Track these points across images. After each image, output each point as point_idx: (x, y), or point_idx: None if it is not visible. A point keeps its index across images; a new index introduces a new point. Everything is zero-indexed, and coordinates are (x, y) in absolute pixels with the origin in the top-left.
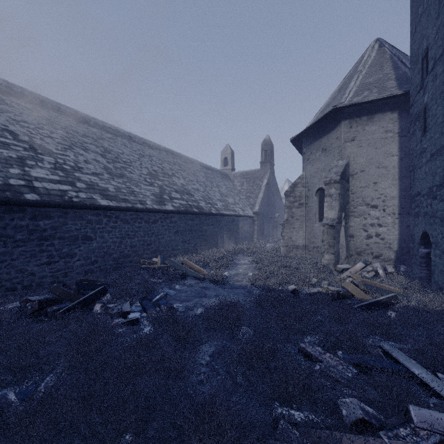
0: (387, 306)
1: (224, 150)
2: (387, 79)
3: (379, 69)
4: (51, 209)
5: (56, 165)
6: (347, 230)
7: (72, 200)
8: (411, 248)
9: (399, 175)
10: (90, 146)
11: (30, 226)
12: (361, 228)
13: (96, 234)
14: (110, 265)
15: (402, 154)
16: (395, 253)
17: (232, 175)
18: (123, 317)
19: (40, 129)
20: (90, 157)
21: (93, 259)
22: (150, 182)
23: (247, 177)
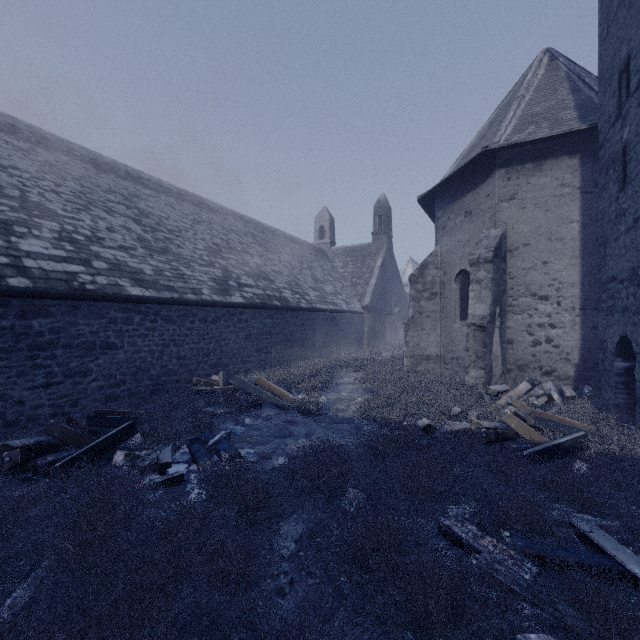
0: (572, 452)
1: (319, 215)
2: (563, 107)
3: (550, 93)
4: (51, 302)
5: (62, 234)
6: (504, 333)
7: (85, 288)
8: (600, 361)
9: (581, 250)
10: (117, 206)
11: (17, 328)
12: (524, 330)
13: (123, 340)
14: (146, 387)
15: (586, 219)
16: (575, 368)
17: (331, 251)
18: (159, 472)
19: (39, 179)
20: (117, 223)
21: (118, 378)
22: (209, 260)
23: (353, 254)
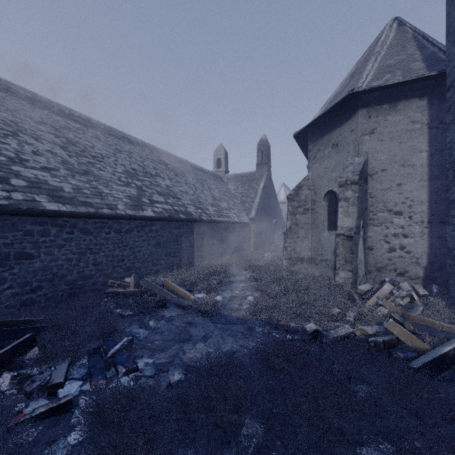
0: None
1: (217, 150)
2: (412, 60)
3: (400, 50)
4: None
5: None
6: (366, 242)
7: None
8: (448, 265)
9: (428, 175)
10: (47, 134)
11: None
12: (381, 239)
13: (39, 250)
14: (62, 291)
15: (433, 149)
16: (423, 270)
17: (226, 177)
18: (49, 394)
19: None
20: (43, 148)
21: (34, 285)
22: (126, 181)
23: (242, 180)
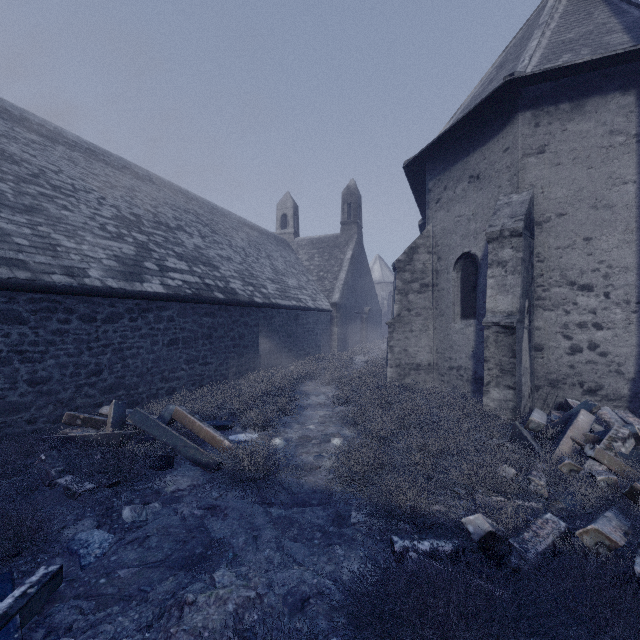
0: None
1: (282, 201)
2: (606, 31)
3: (584, 18)
4: None
5: None
6: (532, 336)
7: None
8: None
9: (638, 222)
10: None
11: None
12: (558, 332)
13: None
14: None
15: None
16: (629, 384)
17: (295, 242)
18: None
19: None
20: None
21: None
22: (117, 232)
23: (319, 246)
